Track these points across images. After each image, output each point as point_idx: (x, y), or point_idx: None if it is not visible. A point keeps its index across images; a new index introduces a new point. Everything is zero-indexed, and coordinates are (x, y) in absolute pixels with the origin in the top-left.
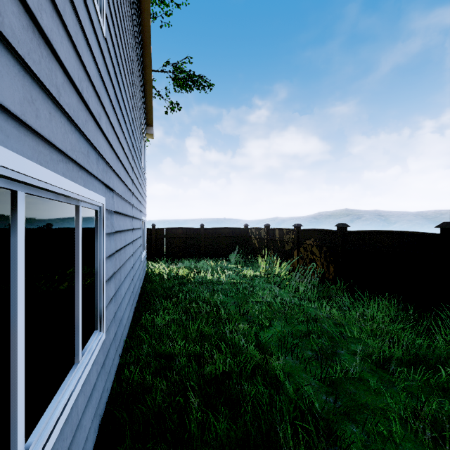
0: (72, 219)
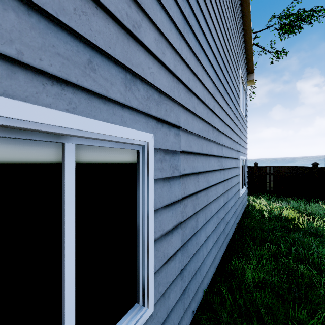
0: (51, 163)
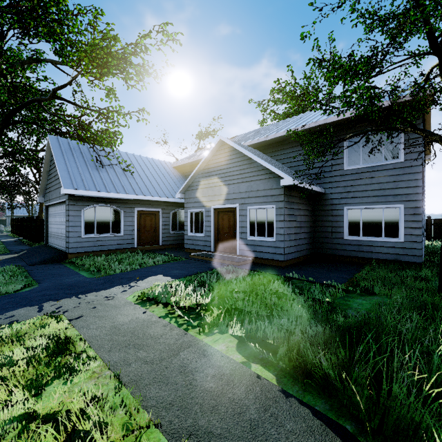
0: None
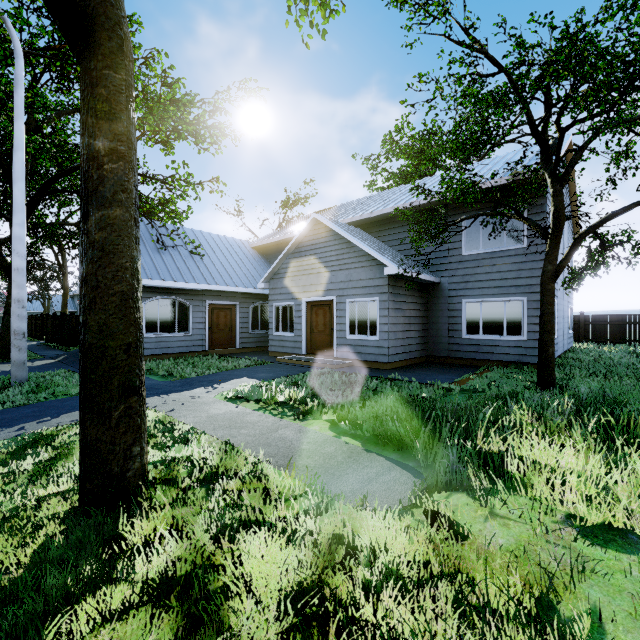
0: None
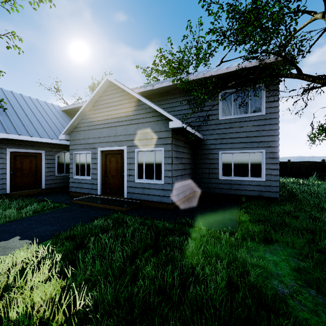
0: None
